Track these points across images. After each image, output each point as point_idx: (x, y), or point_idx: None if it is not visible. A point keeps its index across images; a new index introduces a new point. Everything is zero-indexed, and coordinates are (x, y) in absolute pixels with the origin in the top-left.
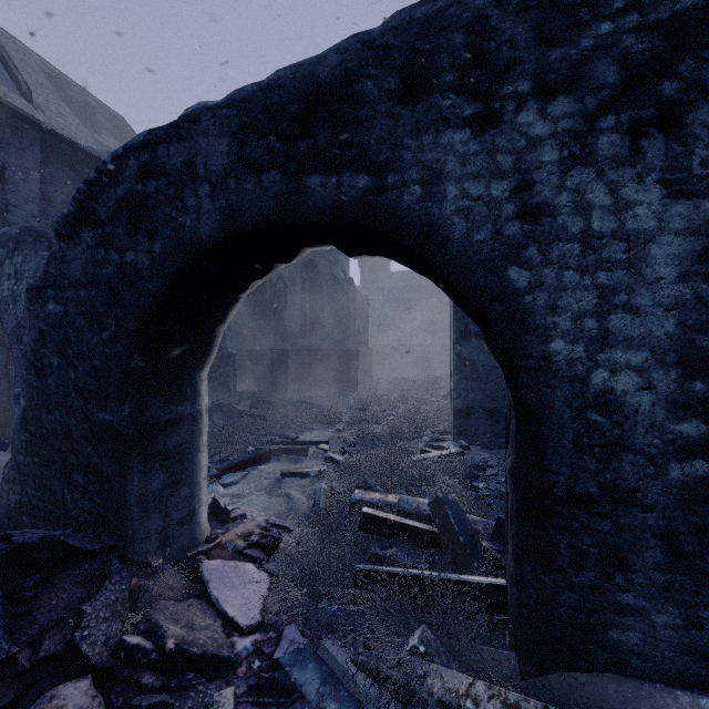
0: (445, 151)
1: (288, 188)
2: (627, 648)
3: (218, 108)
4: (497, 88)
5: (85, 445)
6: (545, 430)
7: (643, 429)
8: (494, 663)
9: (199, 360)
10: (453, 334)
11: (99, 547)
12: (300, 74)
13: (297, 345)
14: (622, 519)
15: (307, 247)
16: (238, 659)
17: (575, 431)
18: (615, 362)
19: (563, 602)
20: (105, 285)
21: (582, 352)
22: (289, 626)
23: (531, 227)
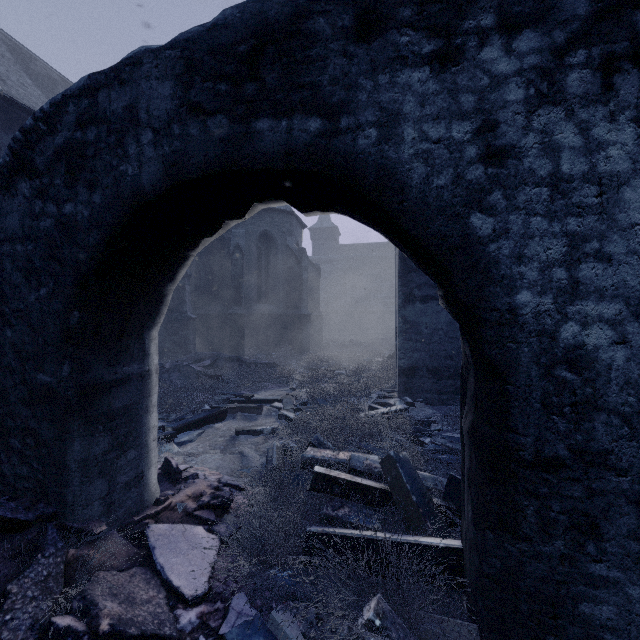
0: (403, 91)
1: (235, 133)
2: (600, 623)
3: (161, 49)
4: (459, 22)
5: (23, 408)
6: (510, 388)
7: (616, 386)
8: (454, 635)
9: (148, 319)
10: (399, 298)
11: (34, 516)
12: (248, 12)
13: (253, 309)
14: (594, 483)
15: (258, 203)
16: (181, 636)
17: (543, 389)
18: (586, 315)
19: (530, 572)
20: (43, 238)
21: (550, 304)
22: (238, 595)
23: (495, 171)
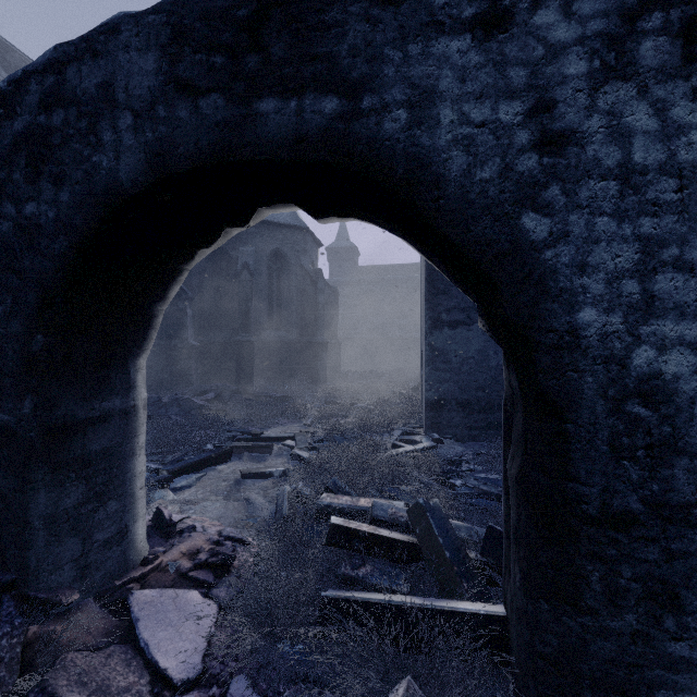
0: (439, 63)
1: (233, 116)
2: None
3: (143, 13)
4: None
5: None
6: (571, 427)
7: None
8: None
9: (133, 345)
10: (425, 323)
11: None
12: None
13: (264, 336)
14: (673, 543)
15: (264, 208)
16: None
17: (611, 428)
18: (663, 337)
19: (594, 653)
20: None
21: (619, 324)
22: (238, 678)
23: (552, 160)
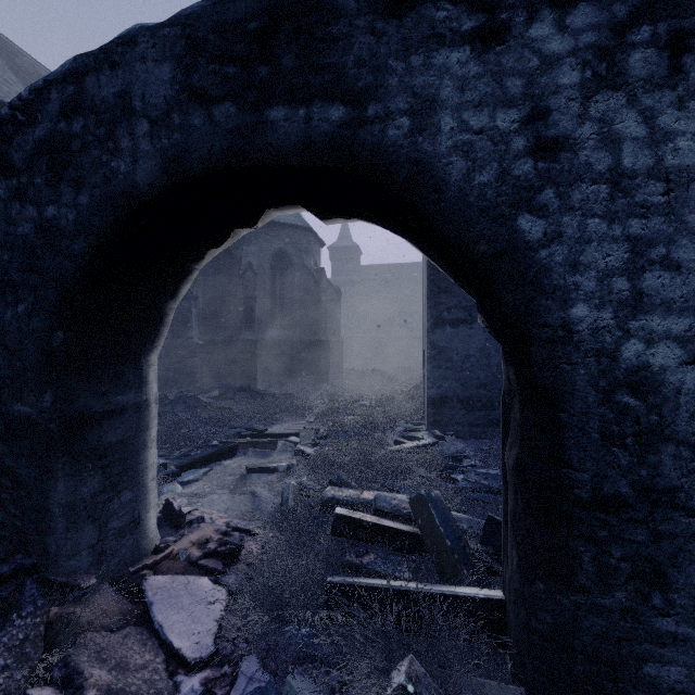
0: (440, 74)
1: (245, 123)
2: (667, 686)
3: (159, 26)
4: None
5: None
6: (564, 416)
7: (686, 413)
8: None
9: (145, 341)
10: (427, 321)
11: (10, 570)
12: None
13: (267, 335)
14: (660, 525)
15: (271, 209)
16: None
17: (602, 417)
18: (651, 331)
19: (586, 629)
20: (21, 246)
21: (610, 319)
22: (248, 657)
23: (546, 165)
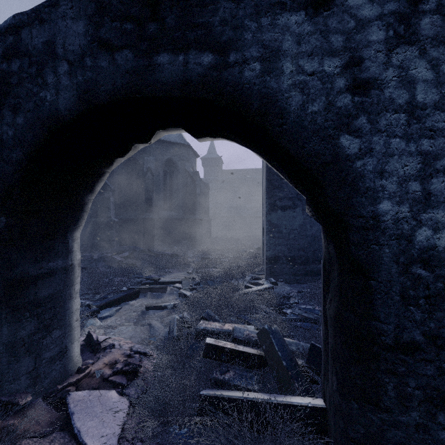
0: (282, 31)
1: (139, 65)
2: None
3: None
4: None
5: None
6: (373, 283)
7: None
8: None
9: (70, 223)
10: (266, 207)
11: None
12: None
13: (161, 215)
14: (444, 363)
15: (160, 130)
16: None
17: (402, 284)
18: (437, 221)
19: (390, 438)
20: None
21: (407, 212)
22: None
23: (360, 99)
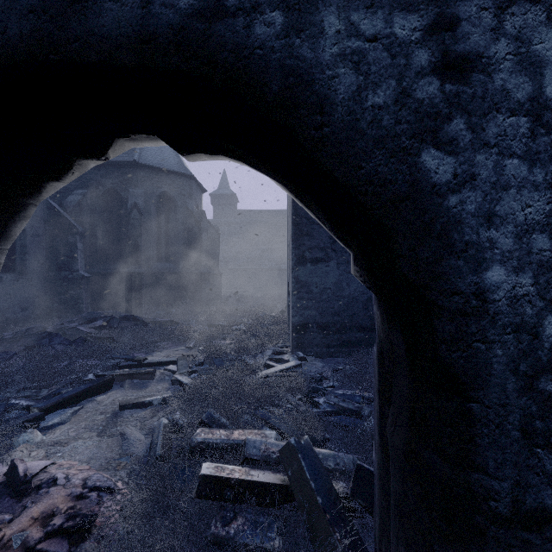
0: None
1: None
2: None
3: None
4: None
5: None
6: (476, 407)
7: None
8: None
9: None
10: (292, 259)
11: None
12: None
13: (153, 268)
14: None
15: (122, 138)
16: None
17: (524, 410)
18: None
19: None
20: None
21: (529, 286)
22: None
23: (455, 88)
